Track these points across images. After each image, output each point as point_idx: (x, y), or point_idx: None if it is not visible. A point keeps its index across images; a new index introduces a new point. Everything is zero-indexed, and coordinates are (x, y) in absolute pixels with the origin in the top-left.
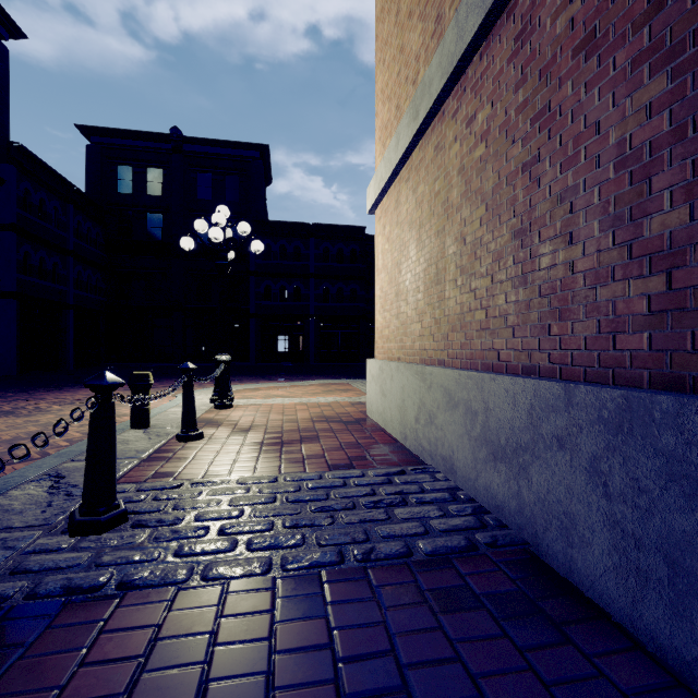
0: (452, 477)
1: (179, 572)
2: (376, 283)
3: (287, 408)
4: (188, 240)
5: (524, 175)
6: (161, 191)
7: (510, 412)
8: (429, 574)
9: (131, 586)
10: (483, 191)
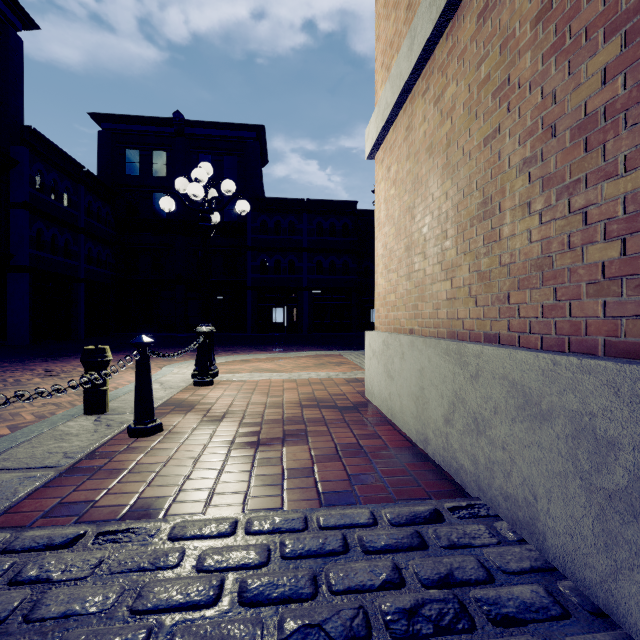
0: (531, 538)
1: None
2: (377, 239)
3: (274, 386)
4: (167, 200)
5: None
6: (165, 172)
7: None
8: None
9: None
10: (613, 13)
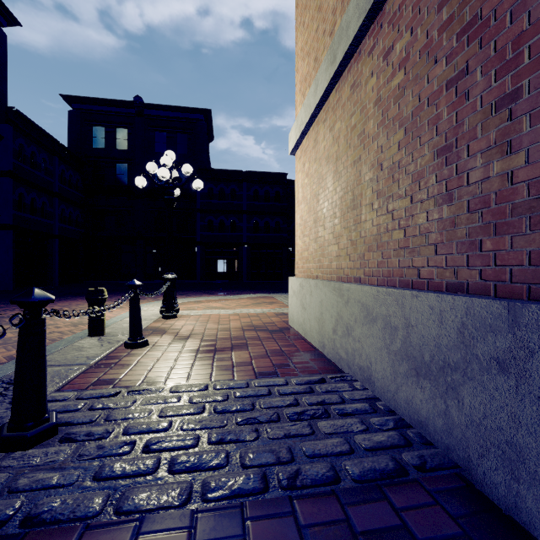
0: (369, 386)
1: (92, 501)
2: (297, 212)
3: (222, 318)
4: (141, 179)
5: (448, 91)
6: (127, 146)
7: (436, 330)
8: (359, 506)
9: (36, 521)
10: (401, 116)
